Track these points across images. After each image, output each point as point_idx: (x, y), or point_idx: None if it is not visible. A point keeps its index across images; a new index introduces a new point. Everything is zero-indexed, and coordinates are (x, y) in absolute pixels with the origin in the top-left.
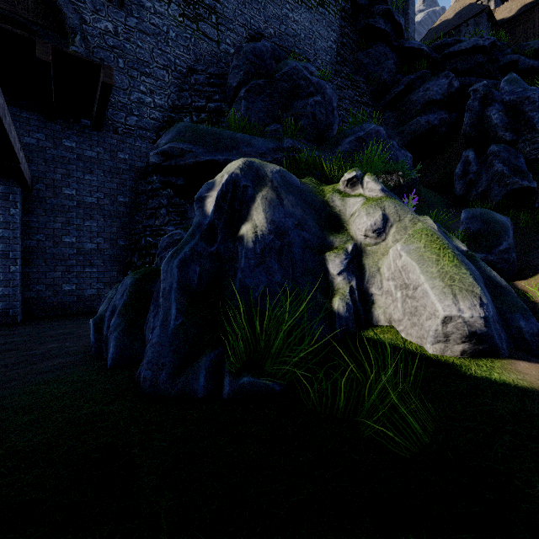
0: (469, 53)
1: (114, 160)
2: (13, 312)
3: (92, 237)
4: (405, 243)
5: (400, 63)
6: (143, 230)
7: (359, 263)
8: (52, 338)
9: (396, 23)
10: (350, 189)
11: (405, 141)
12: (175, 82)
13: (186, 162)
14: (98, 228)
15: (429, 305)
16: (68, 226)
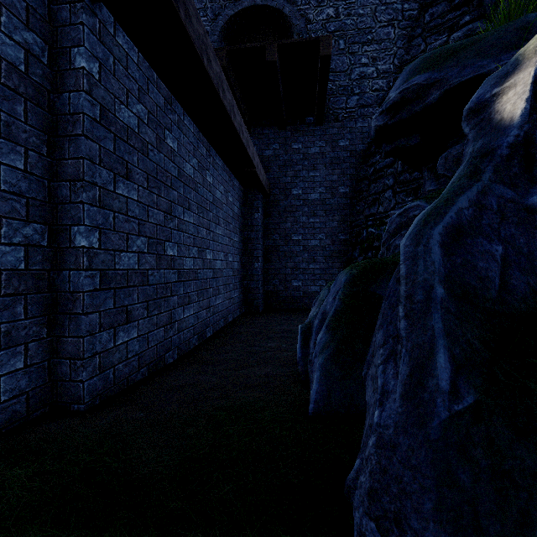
0: None
1: (334, 150)
2: (256, 302)
3: (315, 233)
4: None
5: None
6: (364, 220)
7: None
8: (275, 334)
9: None
10: None
11: None
12: (402, 33)
13: (425, 102)
14: (320, 224)
15: None
16: (296, 225)
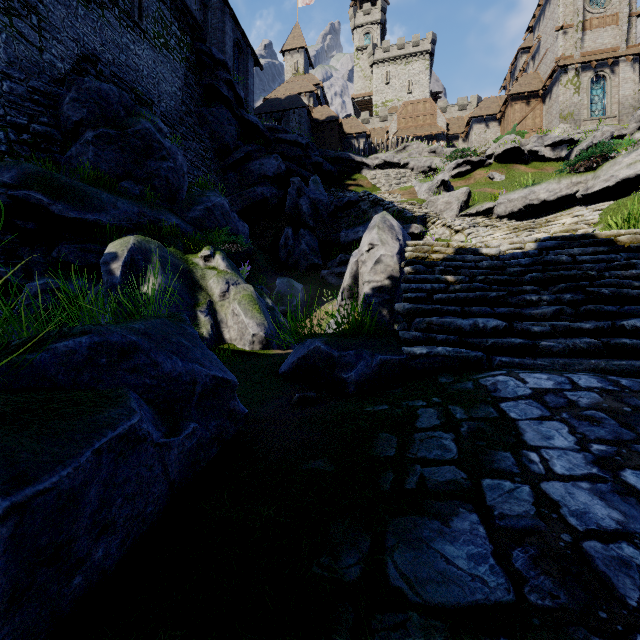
0: (293, 144)
1: None
2: None
3: None
4: (239, 301)
5: (241, 130)
6: None
7: (215, 311)
8: None
9: (237, 94)
10: (207, 262)
11: (245, 204)
12: None
13: (49, 213)
14: None
15: (248, 330)
16: None
